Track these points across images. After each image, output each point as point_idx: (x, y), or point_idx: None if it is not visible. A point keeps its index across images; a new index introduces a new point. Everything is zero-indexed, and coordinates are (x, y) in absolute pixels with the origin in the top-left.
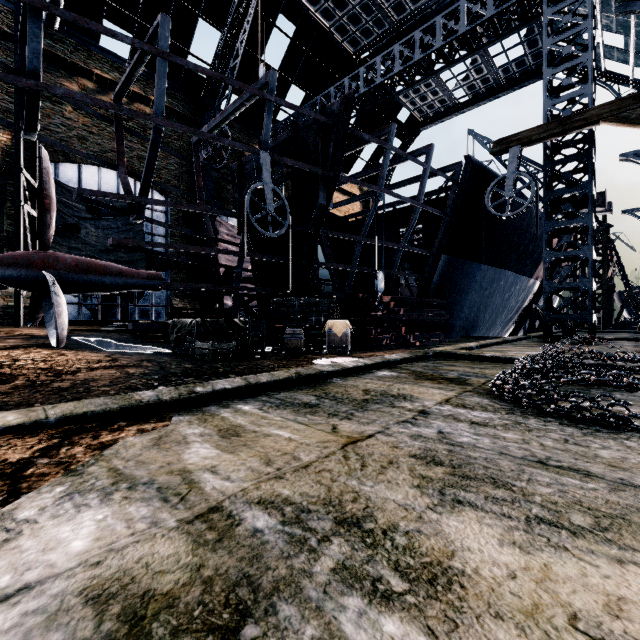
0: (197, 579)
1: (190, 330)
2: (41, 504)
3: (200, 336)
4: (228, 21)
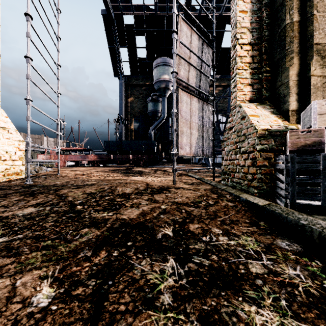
0: None
1: None
2: None
3: None
4: None
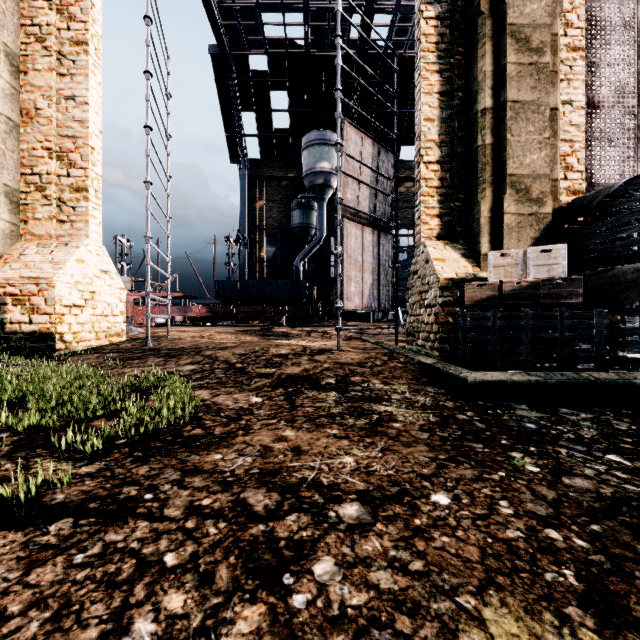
0: None
1: None
2: None
3: None
4: None
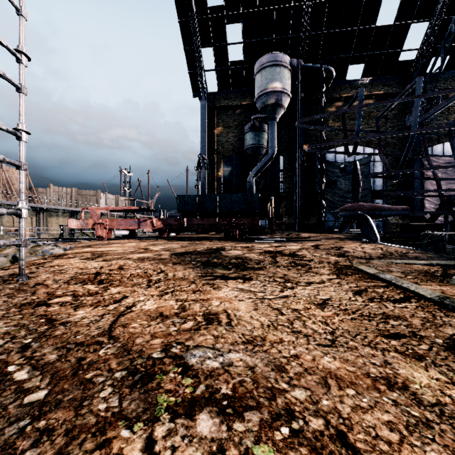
0: None
1: (439, 238)
2: None
3: (447, 242)
4: (436, 10)
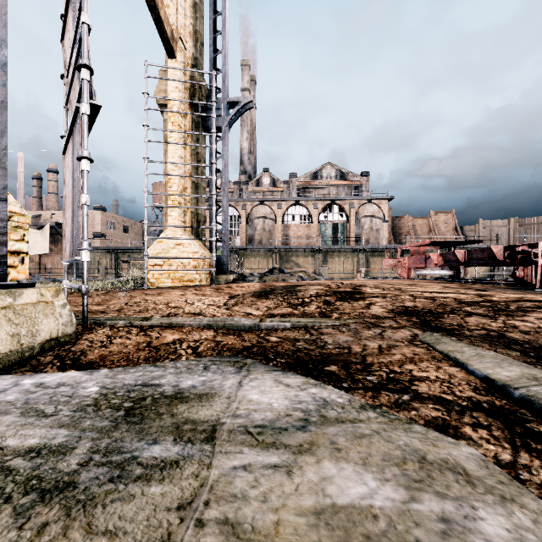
0: (168, 412)
1: None
2: (321, 393)
3: None
4: None
